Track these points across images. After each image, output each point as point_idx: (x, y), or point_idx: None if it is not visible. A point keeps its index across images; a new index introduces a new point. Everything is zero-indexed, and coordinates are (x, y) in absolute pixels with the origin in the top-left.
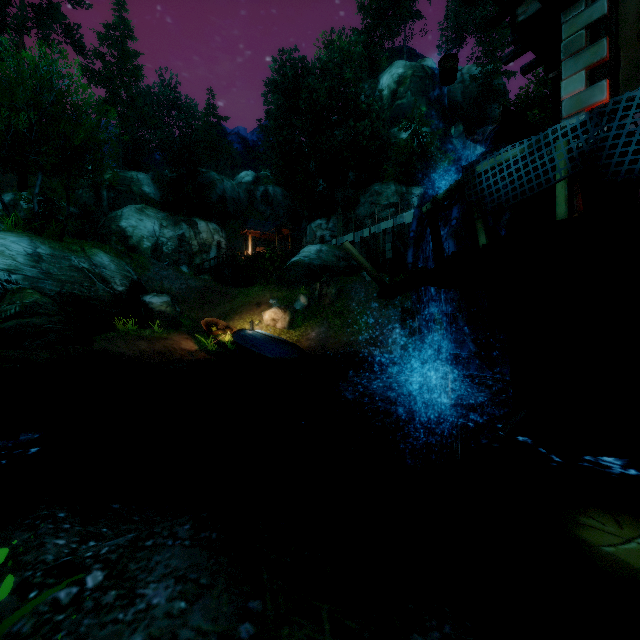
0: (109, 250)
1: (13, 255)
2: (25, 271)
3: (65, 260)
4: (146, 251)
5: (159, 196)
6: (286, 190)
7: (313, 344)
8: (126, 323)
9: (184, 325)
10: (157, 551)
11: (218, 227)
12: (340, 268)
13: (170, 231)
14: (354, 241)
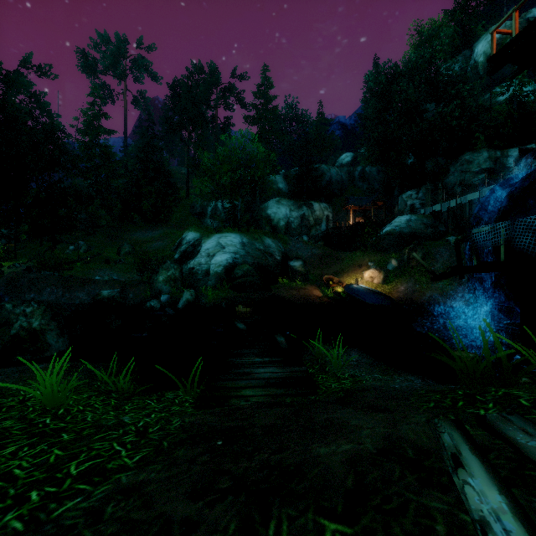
0: (270, 235)
1: (235, 245)
2: (240, 253)
3: (254, 245)
4: (282, 228)
5: (287, 188)
6: (380, 165)
7: (401, 295)
8: (282, 278)
9: (311, 279)
10: (351, 351)
11: (327, 205)
12: (427, 234)
13: (296, 213)
14: (441, 210)
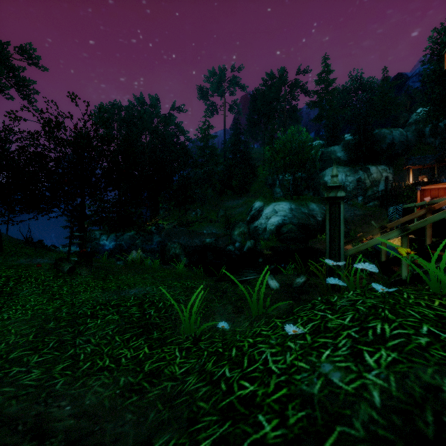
0: (316, 201)
1: (285, 210)
2: (288, 216)
3: (299, 209)
4: None
5: (346, 155)
6: None
7: None
8: (321, 234)
9: (351, 235)
10: None
11: (386, 167)
12: None
13: (351, 177)
14: None
